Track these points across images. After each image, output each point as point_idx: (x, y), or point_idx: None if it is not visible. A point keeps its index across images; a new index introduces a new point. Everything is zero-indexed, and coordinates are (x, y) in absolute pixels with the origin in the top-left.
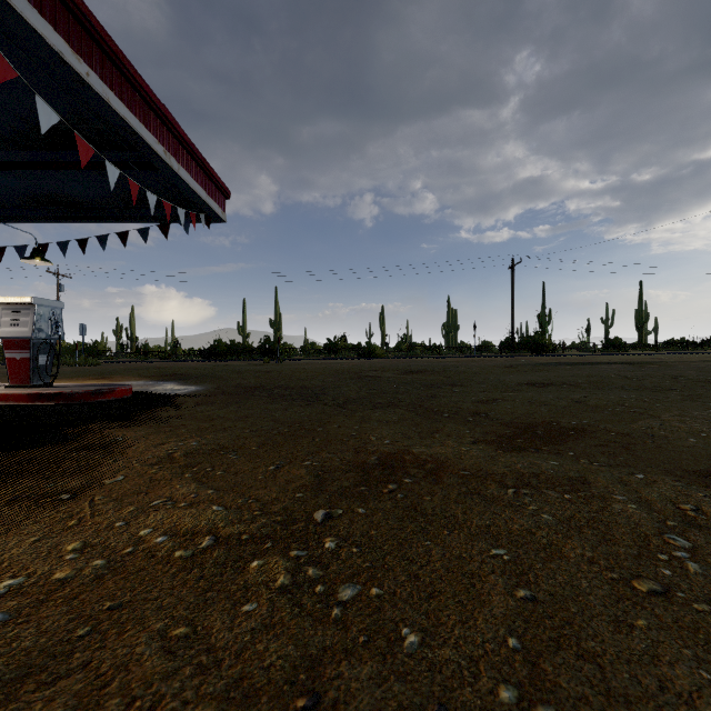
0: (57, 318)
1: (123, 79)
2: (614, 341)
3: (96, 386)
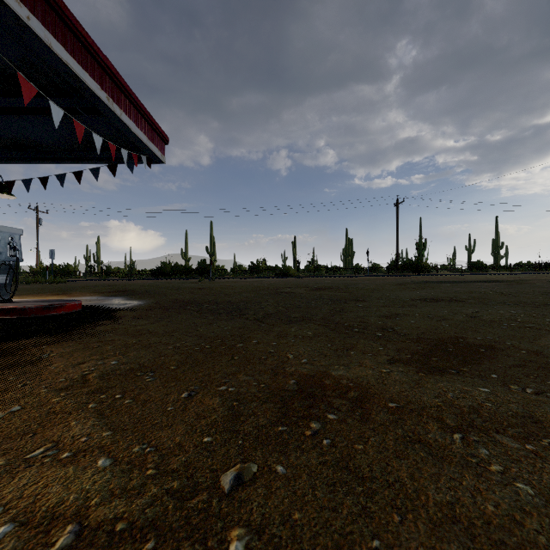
0: (15, 243)
1: (66, 28)
2: (477, 264)
3: (49, 301)
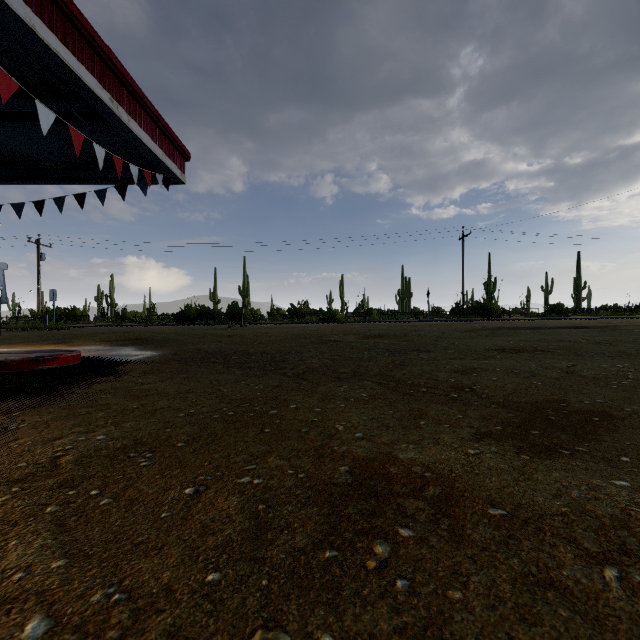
0: None
1: (56, 8)
2: (557, 307)
3: (40, 352)
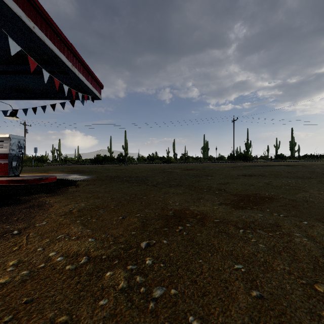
0: (21, 144)
1: (51, 30)
2: (280, 155)
3: (39, 176)
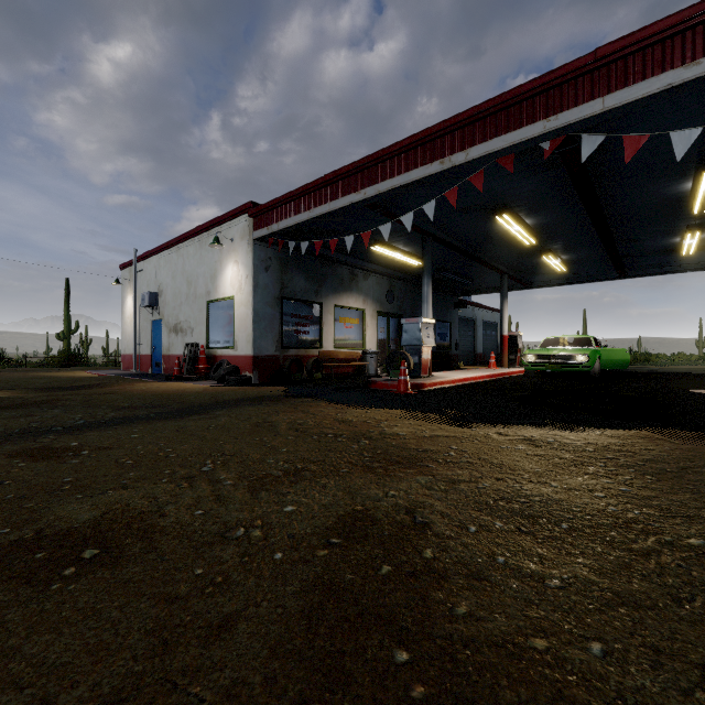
0: None
1: None
2: None
3: None
